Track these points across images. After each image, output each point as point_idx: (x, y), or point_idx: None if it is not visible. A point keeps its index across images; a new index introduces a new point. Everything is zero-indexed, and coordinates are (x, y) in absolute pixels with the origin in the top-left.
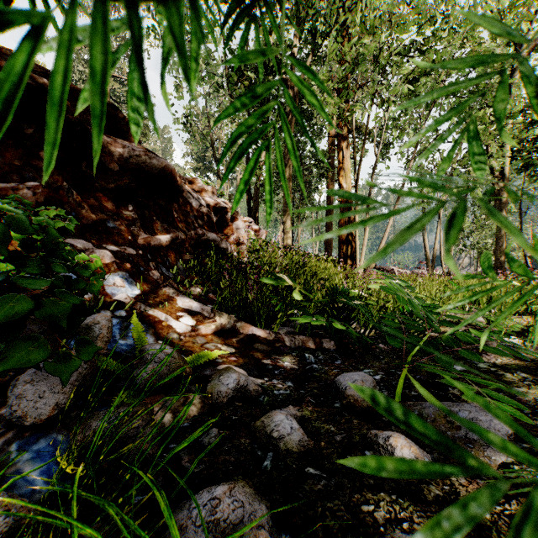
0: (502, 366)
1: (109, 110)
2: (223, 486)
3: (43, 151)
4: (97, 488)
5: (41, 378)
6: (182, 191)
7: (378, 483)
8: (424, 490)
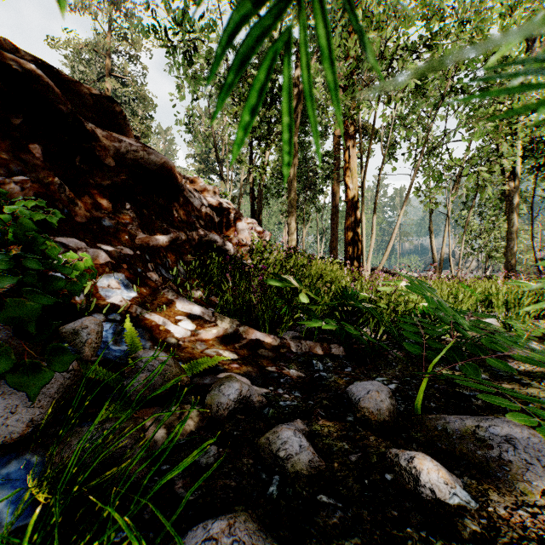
0: (525, 373)
1: (105, 103)
2: (221, 521)
3: (32, 144)
4: (75, 521)
5: (15, 391)
6: (183, 189)
7: (403, 515)
8: (457, 524)
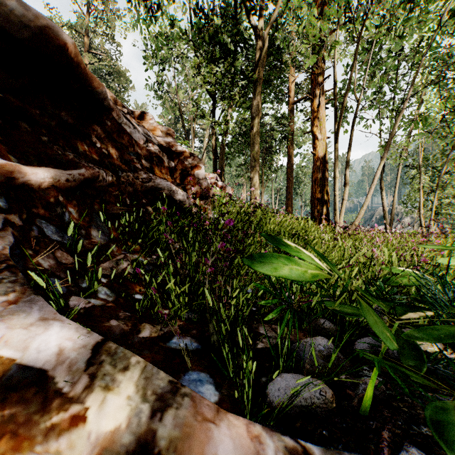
0: None
1: None
2: None
3: None
4: None
5: None
6: (110, 108)
7: None
8: None
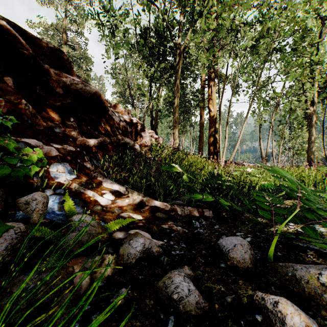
0: None
1: (57, 53)
2: None
3: (7, 77)
4: None
5: None
6: (108, 110)
7: None
8: None
